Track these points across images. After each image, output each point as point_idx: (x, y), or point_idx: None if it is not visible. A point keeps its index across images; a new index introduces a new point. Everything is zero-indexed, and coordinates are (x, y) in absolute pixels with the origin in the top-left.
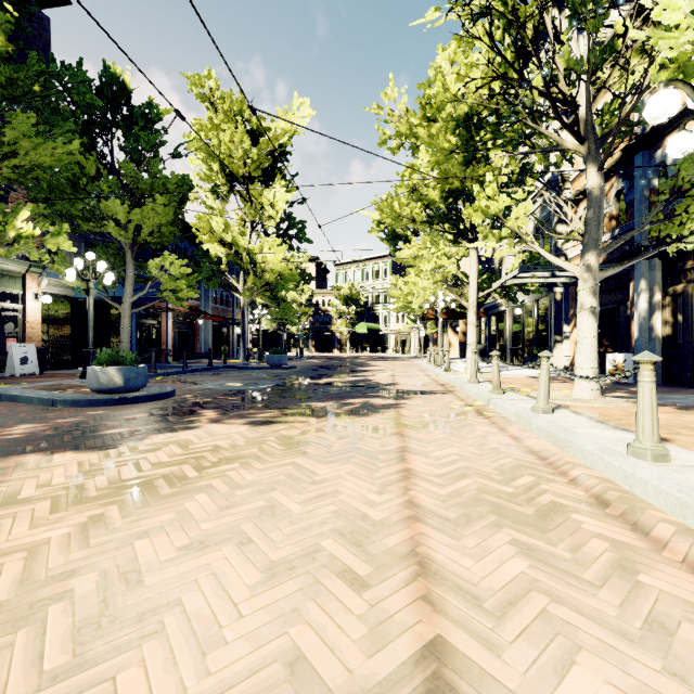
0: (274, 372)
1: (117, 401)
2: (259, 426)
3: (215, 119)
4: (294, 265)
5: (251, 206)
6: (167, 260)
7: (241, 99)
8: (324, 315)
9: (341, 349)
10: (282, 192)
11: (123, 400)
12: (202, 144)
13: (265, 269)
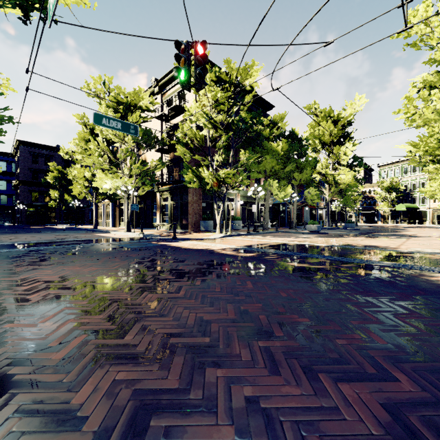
0: (351, 230)
1: (318, 233)
2: (365, 238)
3: (315, 120)
4: (352, 175)
5: (332, 154)
6: (310, 190)
7: (329, 109)
8: (370, 199)
9: (383, 221)
10: (350, 146)
11: (319, 233)
12: (311, 134)
13: (340, 183)
